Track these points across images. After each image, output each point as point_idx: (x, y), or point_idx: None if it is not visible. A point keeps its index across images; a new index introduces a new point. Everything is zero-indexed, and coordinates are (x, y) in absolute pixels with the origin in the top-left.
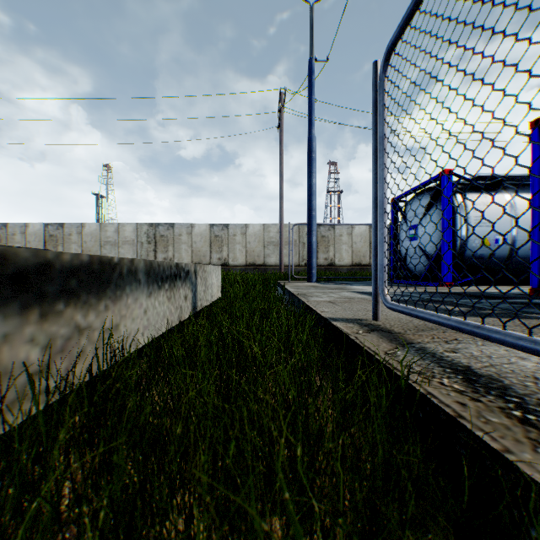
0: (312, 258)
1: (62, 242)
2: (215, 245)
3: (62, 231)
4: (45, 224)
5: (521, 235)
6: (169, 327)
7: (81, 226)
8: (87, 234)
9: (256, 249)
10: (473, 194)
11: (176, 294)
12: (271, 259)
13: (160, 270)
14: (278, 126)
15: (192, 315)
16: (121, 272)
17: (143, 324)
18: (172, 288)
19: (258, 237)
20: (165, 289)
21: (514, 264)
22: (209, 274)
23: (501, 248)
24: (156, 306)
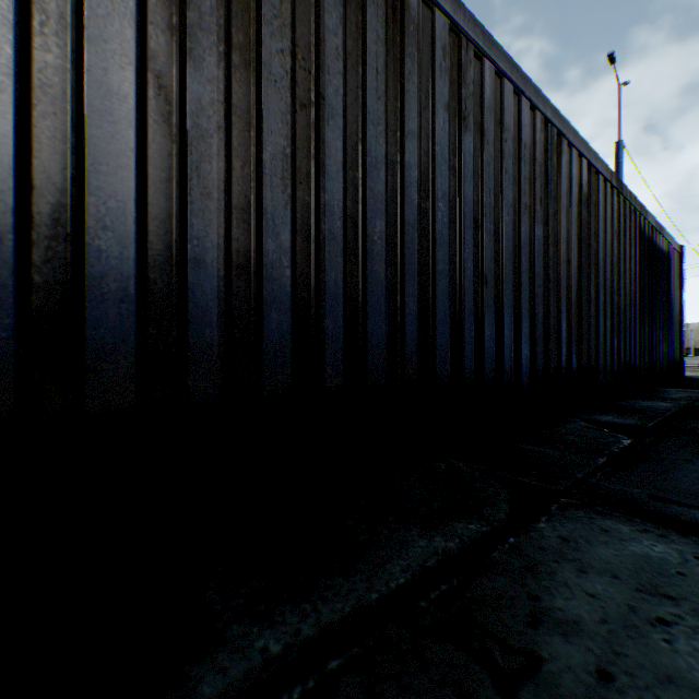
0: None
1: None
2: None
3: None
4: None
5: None
6: None
7: None
8: None
9: (693, 338)
10: None
11: None
12: None
13: None
14: None
15: None
16: None
17: None
18: None
19: (695, 331)
20: None
21: None
22: None
23: None
24: None
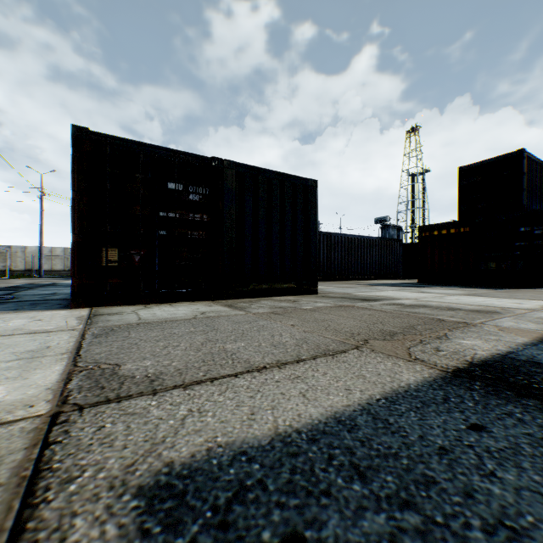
0: (42, 269)
1: None
2: (2, 258)
3: None
4: None
5: None
6: None
7: None
8: None
9: (34, 261)
10: None
11: None
12: (45, 267)
13: None
14: None
15: None
16: None
17: None
18: None
19: (36, 254)
20: None
21: None
22: None
23: None
24: None
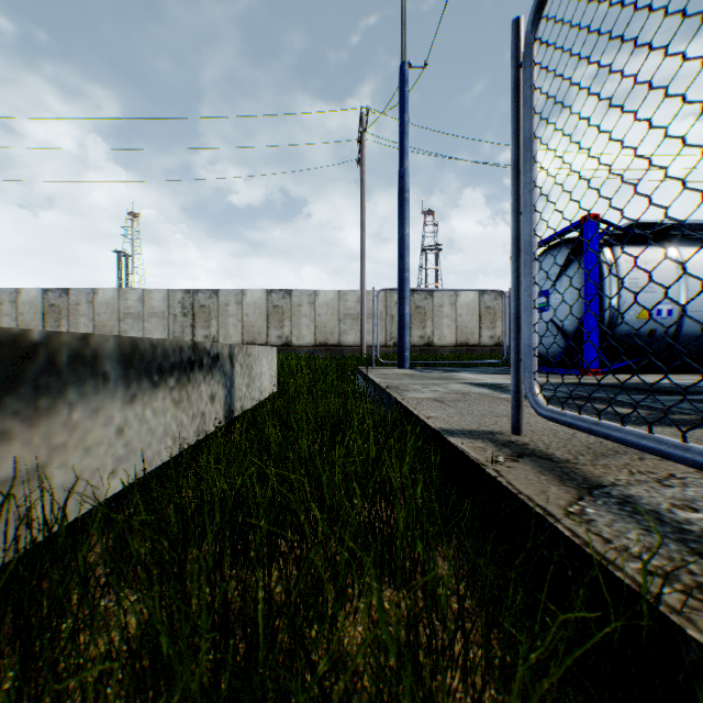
0: (405, 336)
1: (66, 314)
2: (274, 318)
3: (66, 299)
4: (43, 290)
5: (691, 305)
6: (177, 451)
7: (93, 293)
8: (101, 303)
9: (328, 324)
10: (627, 248)
11: (193, 393)
12: (348, 337)
13: (158, 354)
14: (358, 158)
15: (224, 425)
16: (54, 361)
17: (114, 454)
18: (184, 385)
19: (331, 308)
20: (169, 387)
21: (682, 344)
22: (256, 359)
23: (665, 322)
24: (148, 418)
